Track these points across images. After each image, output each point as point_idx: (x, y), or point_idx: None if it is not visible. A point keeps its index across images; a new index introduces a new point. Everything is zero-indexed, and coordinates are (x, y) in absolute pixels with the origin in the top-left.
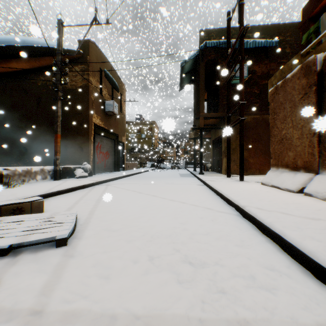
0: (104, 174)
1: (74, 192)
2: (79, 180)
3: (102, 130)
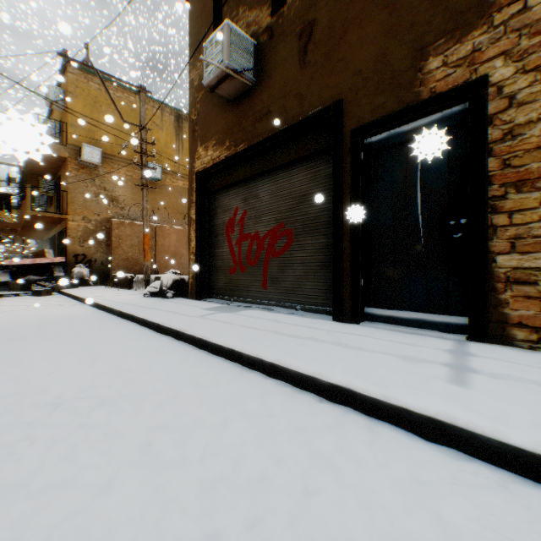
0: (196, 303)
1: (69, 299)
2: (123, 295)
3: (237, 165)
